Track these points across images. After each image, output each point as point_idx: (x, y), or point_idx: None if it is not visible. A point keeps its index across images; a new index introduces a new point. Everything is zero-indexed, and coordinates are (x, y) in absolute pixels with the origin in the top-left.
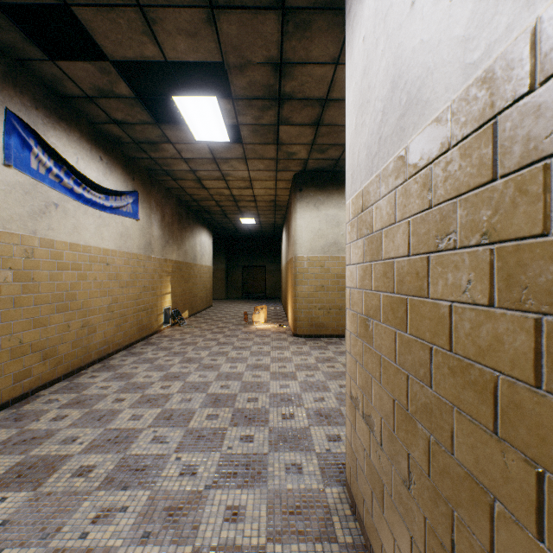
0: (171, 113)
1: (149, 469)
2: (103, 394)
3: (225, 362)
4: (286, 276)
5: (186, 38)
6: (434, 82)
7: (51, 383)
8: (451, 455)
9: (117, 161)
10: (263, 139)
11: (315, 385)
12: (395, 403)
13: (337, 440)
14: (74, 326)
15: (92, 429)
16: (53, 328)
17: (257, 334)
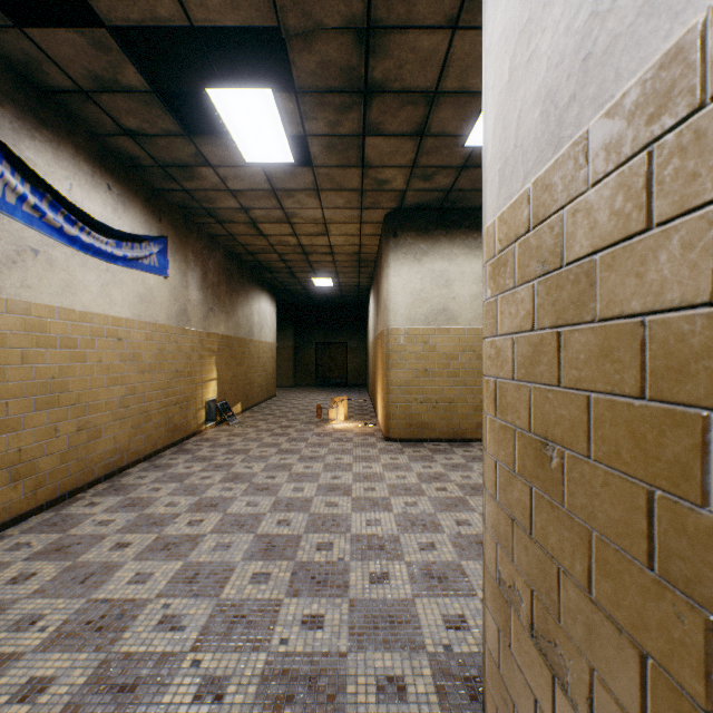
0: (210, 122)
1: (144, 687)
2: (99, 534)
3: (286, 481)
4: (374, 357)
5: None
6: None
7: (26, 515)
8: None
9: (135, 192)
10: (341, 159)
11: (420, 521)
12: (648, 664)
13: (461, 626)
14: (65, 429)
15: (68, 601)
16: (29, 434)
17: (334, 437)
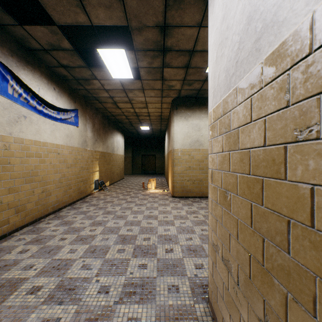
0: (97, 61)
1: (78, 289)
2: (53, 235)
3: (130, 214)
4: (167, 161)
5: (104, 9)
6: (292, 2)
7: (21, 227)
8: (313, 318)
9: (65, 90)
10: (153, 77)
11: (186, 229)
12: (251, 257)
13: (201, 267)
14: (37, 191)
15: (44, 259)
16: (23, 193)
17: (150, 196)
